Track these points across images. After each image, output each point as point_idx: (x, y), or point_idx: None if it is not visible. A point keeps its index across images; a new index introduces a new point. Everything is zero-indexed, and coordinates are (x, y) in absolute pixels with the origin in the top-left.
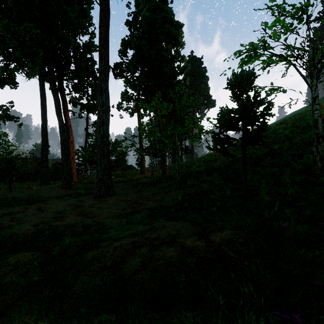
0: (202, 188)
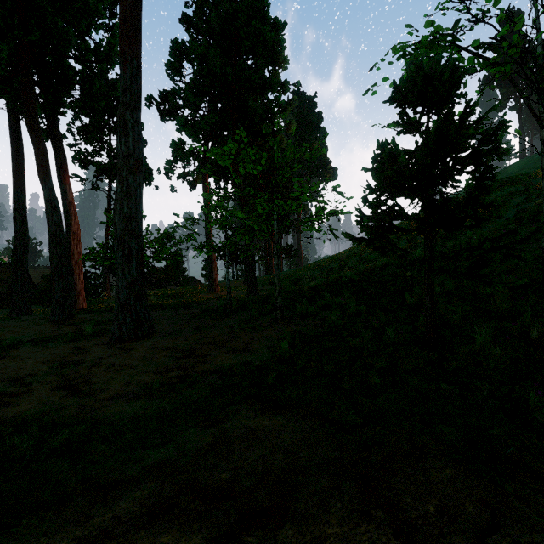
0: (326, 320)
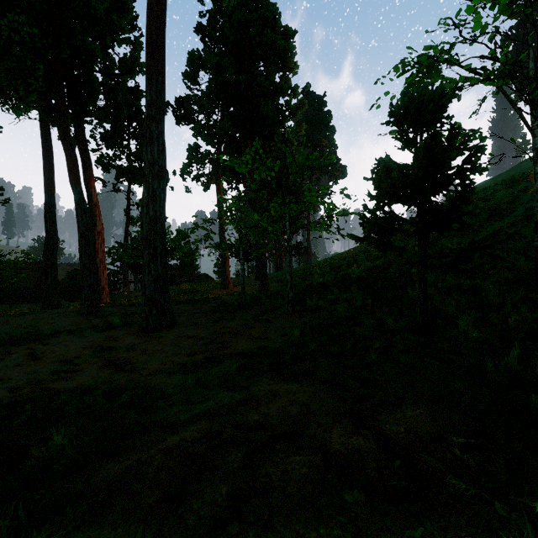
0: (334, 312)
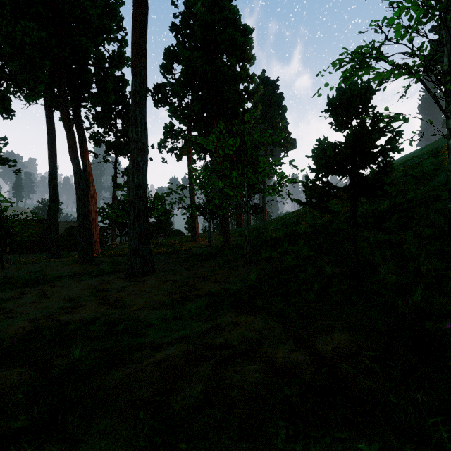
0: (284, 262)
